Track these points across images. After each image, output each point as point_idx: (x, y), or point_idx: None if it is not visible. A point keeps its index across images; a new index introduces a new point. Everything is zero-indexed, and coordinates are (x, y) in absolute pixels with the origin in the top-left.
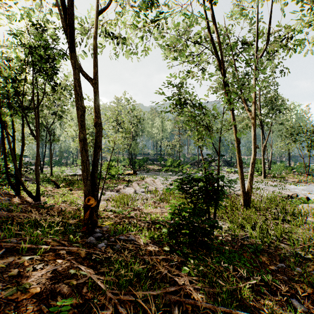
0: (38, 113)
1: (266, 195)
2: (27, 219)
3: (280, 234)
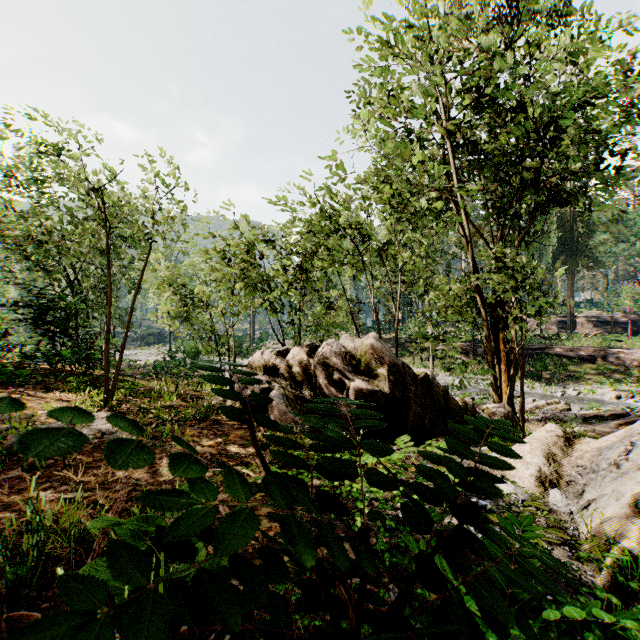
0: None
1: None
2: None
3: None
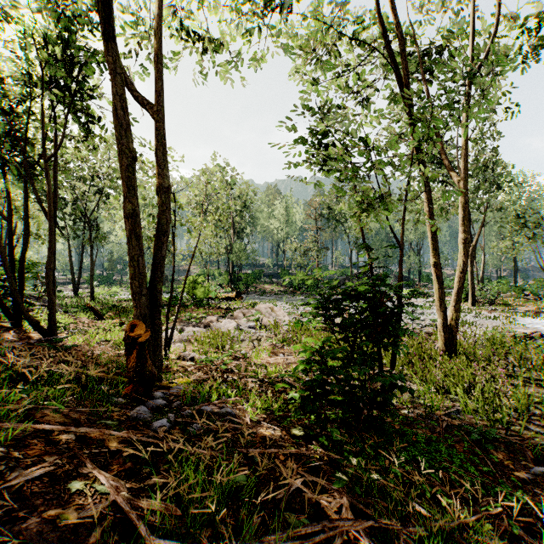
0: (54, 174)
1: (483, 333)
2: (5, 366)
3: (527, 405)
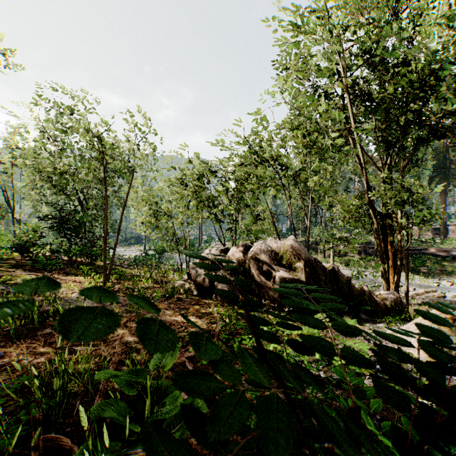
0: None
1: None
2: None
3: None
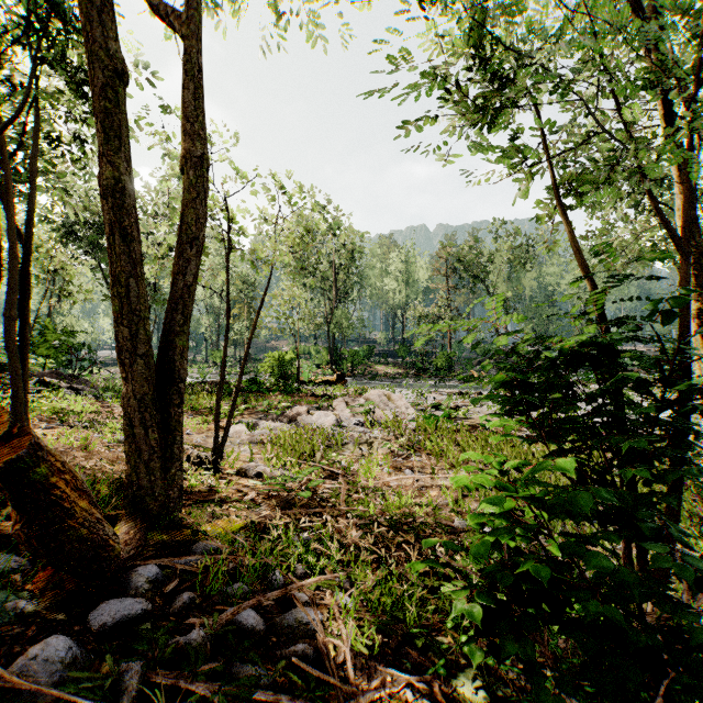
0: (34, 166)
1: None
2: None
3: None
